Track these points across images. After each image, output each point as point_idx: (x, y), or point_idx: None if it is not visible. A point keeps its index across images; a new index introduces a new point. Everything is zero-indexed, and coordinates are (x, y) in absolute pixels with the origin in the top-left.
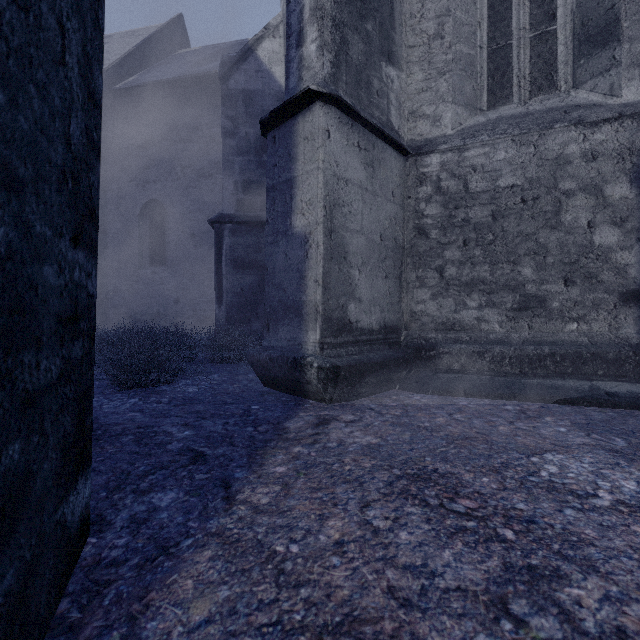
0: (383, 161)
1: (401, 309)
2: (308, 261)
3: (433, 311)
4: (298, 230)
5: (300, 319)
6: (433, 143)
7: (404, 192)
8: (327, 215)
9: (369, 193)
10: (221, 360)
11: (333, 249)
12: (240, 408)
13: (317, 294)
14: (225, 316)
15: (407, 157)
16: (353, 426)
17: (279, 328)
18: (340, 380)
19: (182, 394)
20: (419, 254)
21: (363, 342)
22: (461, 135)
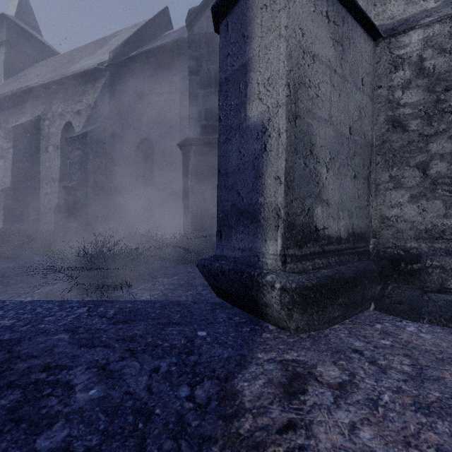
0: (353, 41)
1: (369, 214)
2: (266, 154)
3: (413, 216)
4: (254, 120)
5: (256, 225)
6: (411, 20)
7: (373, 82)
8: (290, 95)
9: (338, 76)
10: (185, 261)
11: (297, 139)
12: (183, 334)
13: (278, 194)
14: (191, 223)
15: (377, 41)
16: (348, 403)
17: (232, 235)
18: (309, 304)
19: (132, 303)
20: (393, 150)
21: (330, 252)
22: (451, 3)
